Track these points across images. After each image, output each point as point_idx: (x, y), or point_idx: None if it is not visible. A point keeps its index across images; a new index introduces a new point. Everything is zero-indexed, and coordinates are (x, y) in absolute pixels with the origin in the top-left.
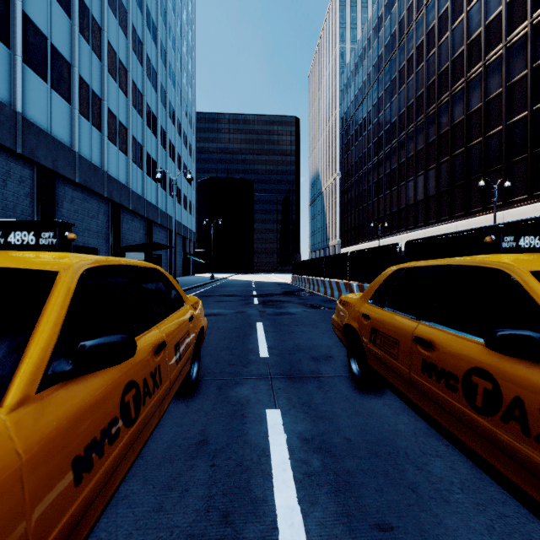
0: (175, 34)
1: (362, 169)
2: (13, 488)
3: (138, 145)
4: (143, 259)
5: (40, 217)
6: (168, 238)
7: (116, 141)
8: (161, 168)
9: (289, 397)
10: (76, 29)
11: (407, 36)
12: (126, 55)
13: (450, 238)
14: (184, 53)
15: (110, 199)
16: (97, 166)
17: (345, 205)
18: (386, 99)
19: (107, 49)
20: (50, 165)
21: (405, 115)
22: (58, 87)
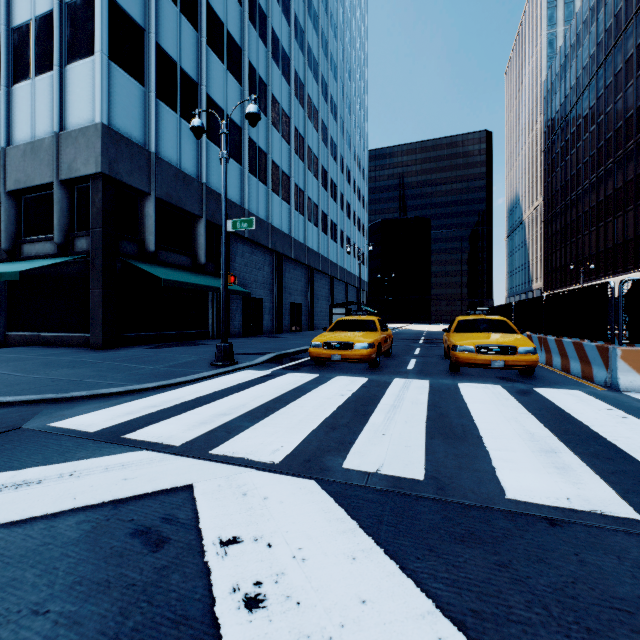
0: (350, 99)
1: (569, 195)
2: (382, 338)
3: (325, 216)
4: (343, 313)
5: (277, 285)
6: (345, 290)
7: (311, 219)
8: (340, 228)
9: (420, 358)
10: (292, 150)
11: (625, 33)
12: (317, 146)
13: (524, 302)
14: (357, 111)
15: (308, 265)
16: (302, 243)
17: (548, 240)
18: (599, 110)
19: (307, 151)
20: (281, 251)
21: (622, 130)
22: (284, 196)
